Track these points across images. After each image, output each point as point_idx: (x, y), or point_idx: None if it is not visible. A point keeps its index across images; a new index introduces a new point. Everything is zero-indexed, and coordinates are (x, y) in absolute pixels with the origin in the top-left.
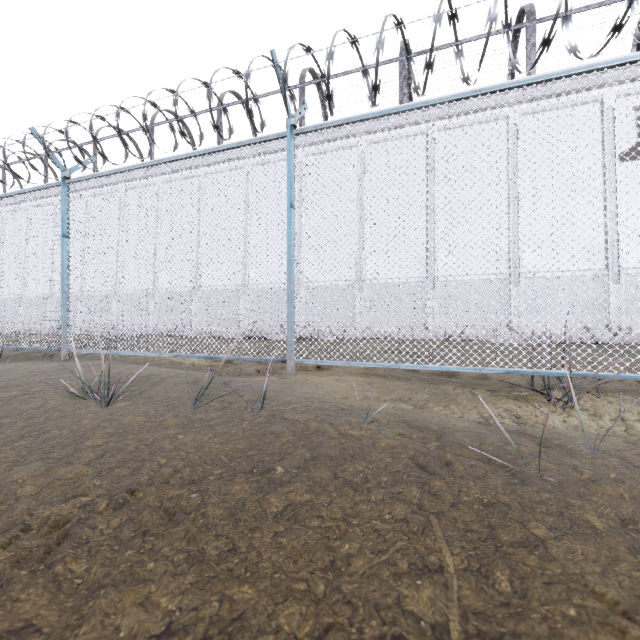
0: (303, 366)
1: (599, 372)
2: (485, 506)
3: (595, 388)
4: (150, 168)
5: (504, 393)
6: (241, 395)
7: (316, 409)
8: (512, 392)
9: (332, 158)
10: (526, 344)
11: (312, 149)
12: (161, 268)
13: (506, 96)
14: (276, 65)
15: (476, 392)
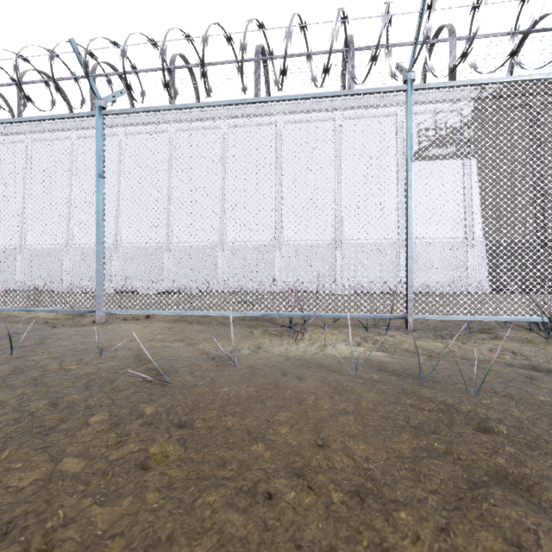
0: (135, 316)
1: (320, 313)
2: (87, 408)
3: (336, 325)
4: (17, 125)
5: (273, 331)
6: (20, 342)
7: (77, 350)
8: (279, 330)
9: (135, 139)
10: (345, 294)
11: (181, 126)
12: (30, 225)
13: (333, 103)
14: (77, 52)
15: (131, 328)
